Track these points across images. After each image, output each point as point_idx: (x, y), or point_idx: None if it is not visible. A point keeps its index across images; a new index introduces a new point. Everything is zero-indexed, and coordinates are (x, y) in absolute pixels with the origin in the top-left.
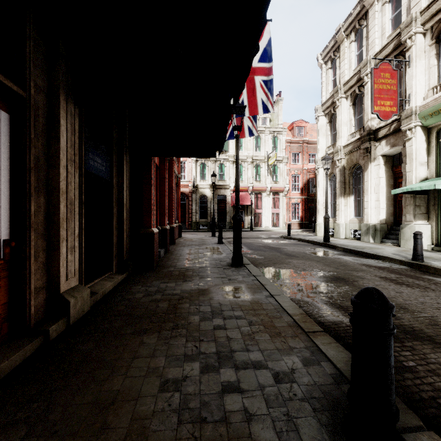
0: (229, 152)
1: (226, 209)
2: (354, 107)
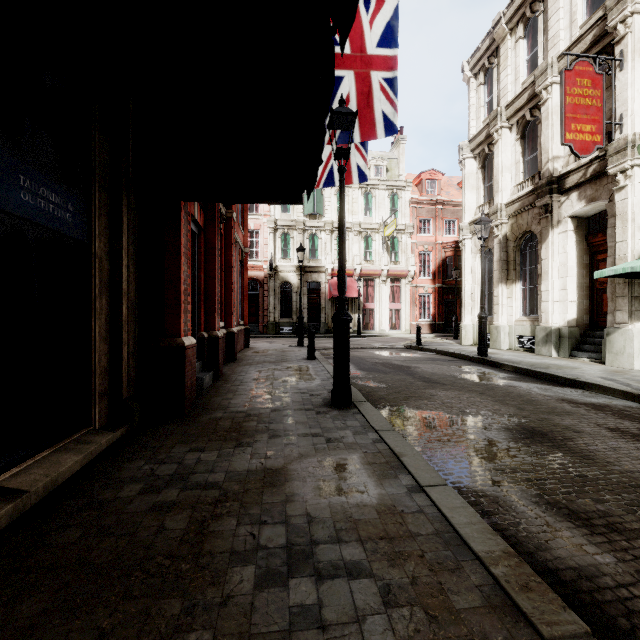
0: (324, 217)
1: (320, 304)
2: (523, 142)
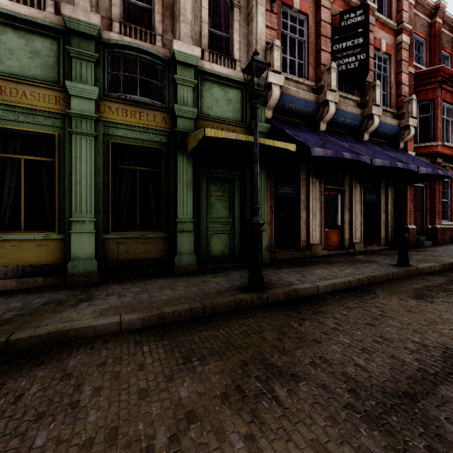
0: None
1: None
2: None
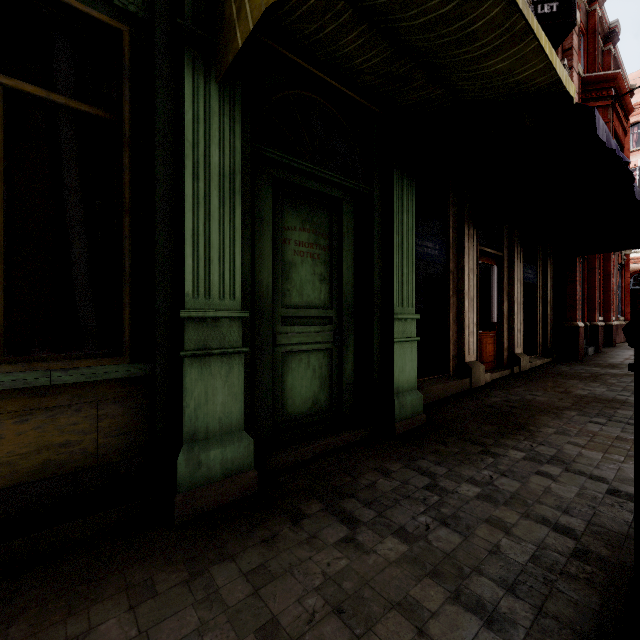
0: None
1: None
2: None
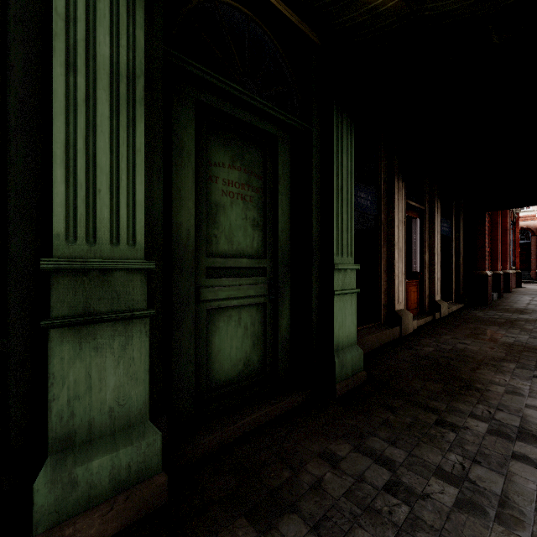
0: None
1: None
2: None
